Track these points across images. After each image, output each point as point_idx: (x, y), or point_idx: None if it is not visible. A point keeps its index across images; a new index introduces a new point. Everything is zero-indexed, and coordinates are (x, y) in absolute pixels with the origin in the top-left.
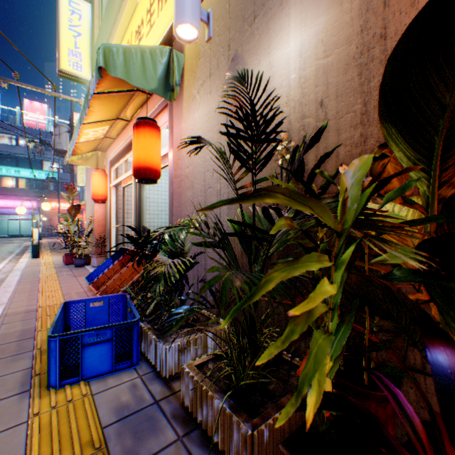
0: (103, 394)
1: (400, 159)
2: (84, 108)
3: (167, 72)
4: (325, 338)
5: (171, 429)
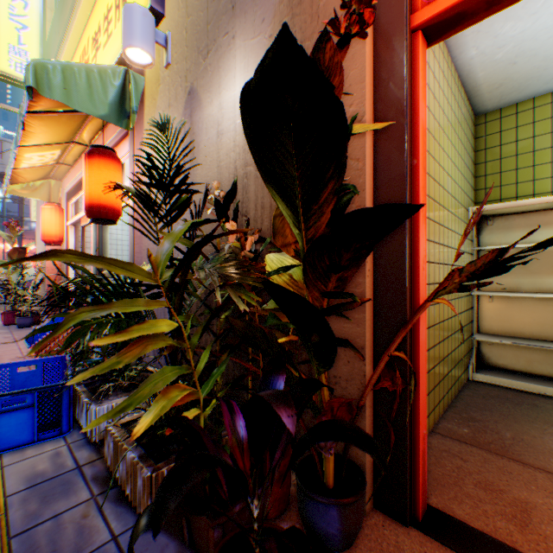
0: (16, 465)
1: (286, 217)
2: (19, 129)
3: (122, 96)
4: (177, 372)
5: (87, 490)
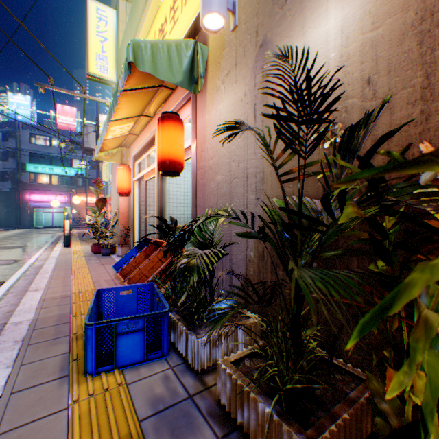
0: (137, 385)
1: None
2: (113, 105)
3: (191, 65)
4: (429, 353)
5: (209, 428)
